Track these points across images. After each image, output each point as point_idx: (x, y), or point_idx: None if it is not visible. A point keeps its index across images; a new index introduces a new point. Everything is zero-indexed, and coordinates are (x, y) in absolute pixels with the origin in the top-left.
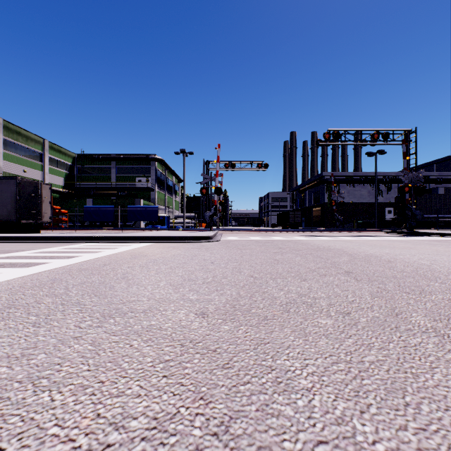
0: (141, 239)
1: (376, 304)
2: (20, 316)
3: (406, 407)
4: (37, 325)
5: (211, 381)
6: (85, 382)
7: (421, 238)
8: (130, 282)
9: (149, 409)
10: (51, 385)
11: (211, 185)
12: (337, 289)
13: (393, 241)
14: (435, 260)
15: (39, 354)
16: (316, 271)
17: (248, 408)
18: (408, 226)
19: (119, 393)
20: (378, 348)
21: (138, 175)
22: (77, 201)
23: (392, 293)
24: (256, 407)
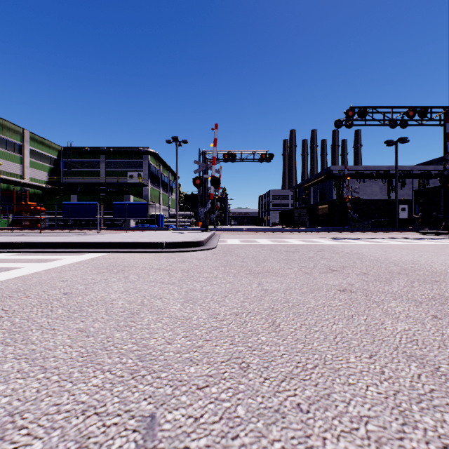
0: (91, 247)
1: None
2: None
3: None
4: None
5: None
6: None
7: None
8: None
9: None
10: None
11: (206, 175)
12: None
13: None
14: None
15: None
16: None
17: None
18: (448, 225)
19: None
20: None
21: (129, 169)
22: (60, 197)
23: None
24: None
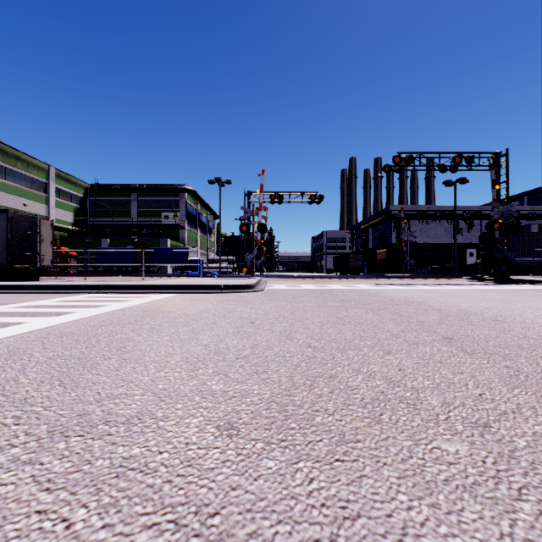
0: (162, 289)
1: (523, 402)
2: None
3: None
4: None
5: None
6: None
7: (517, 287)
8: (125, 357)
9: None
10: None
11: (252, 221)
12: (445, 370)
13: (484, 291)
14: None
15: None
16: (400, 337)
17: None
18: (497, 272)
19: None
20: None
21: (164, 209)
22: (89, 241)
23: (535, 378)
24: None
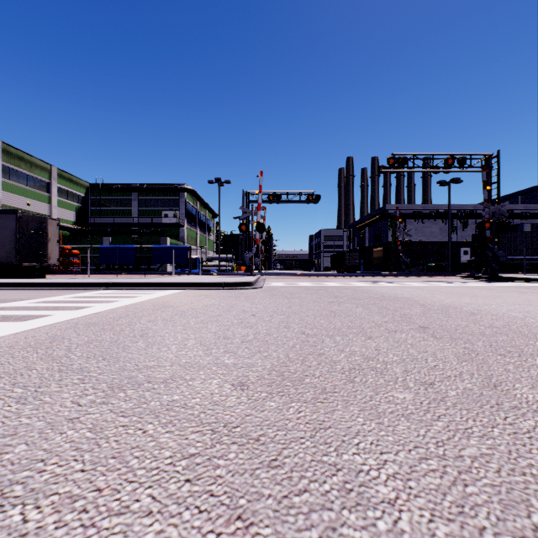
0: (167, 286)
1: (466, 370)
2: (3, 387)
3: (537, 533)
4: (23, 400)
5: (253, 489)
6: (75, 490)
7: (505, 284)
8: (149, 341)
9: (162, 537)
10: (26, 494)
11: (251, 221)
12: (413, 350)
13: (472, 288)
14: (528, 312)
15: (18, 445)
16: (383, 326)
17: (307, 535)
18: (489, 270)
19: (121, 509)
20: (479, 435)
21: (164, 208)
22: (91, 239)
23: (483, 356)
24: (319, 533)
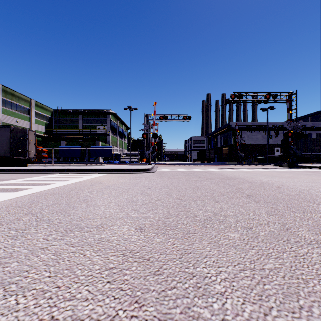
0: (99, 171)
1: (271, 220)
2: (3, 230)
3: (301, 310)
4: (15, 238)
5: (145, 286)
6: (45, 287)
7: (300, 170)
8: (88, 203)
9: (93, 312)
10: (18, 290)
11: (149, 132)
12: (242, 208)
13: (280, 172)
14: (312, 186)
15: (13, 263)
16: (225, 195)
17: (173, 311)
18: (291, 161)
19: (71, 297)
20: (275, 257)
21: (98, 124)
22: (54, 143)
23: (282, 212)
24: (180, 310)
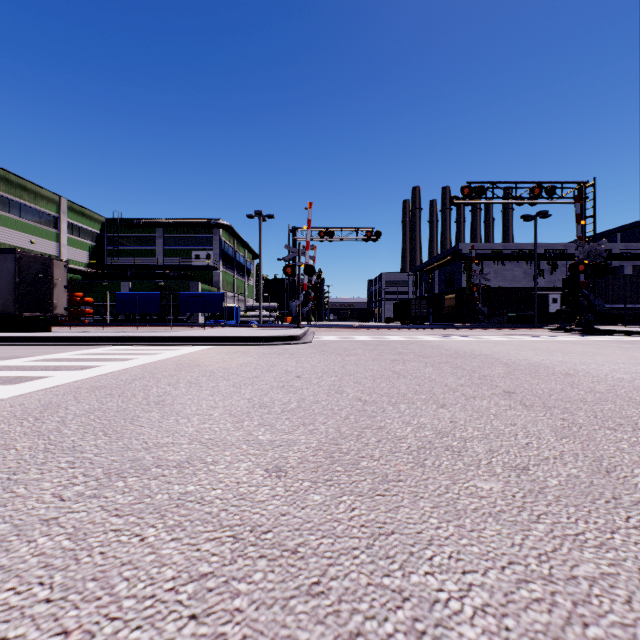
0: (195, 341)
1: (567, 450)
2: None
3: None
4: None
5: (284, 631)
6: (32, 633)
7: (603, 338)
8: (166, 410)
9: None
10: None
11: (298, 262)
12: (498, 422)
13: (565, 343)
14: (636, 372)
15: None
16: (458, 391)
17: None
18: (583, 321)
19: None
20: (596, 545)
21: (195, 247)
22: (107, 285)
23: (587, 430)
24: None
